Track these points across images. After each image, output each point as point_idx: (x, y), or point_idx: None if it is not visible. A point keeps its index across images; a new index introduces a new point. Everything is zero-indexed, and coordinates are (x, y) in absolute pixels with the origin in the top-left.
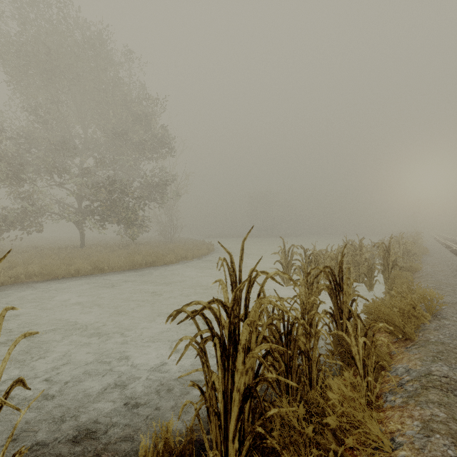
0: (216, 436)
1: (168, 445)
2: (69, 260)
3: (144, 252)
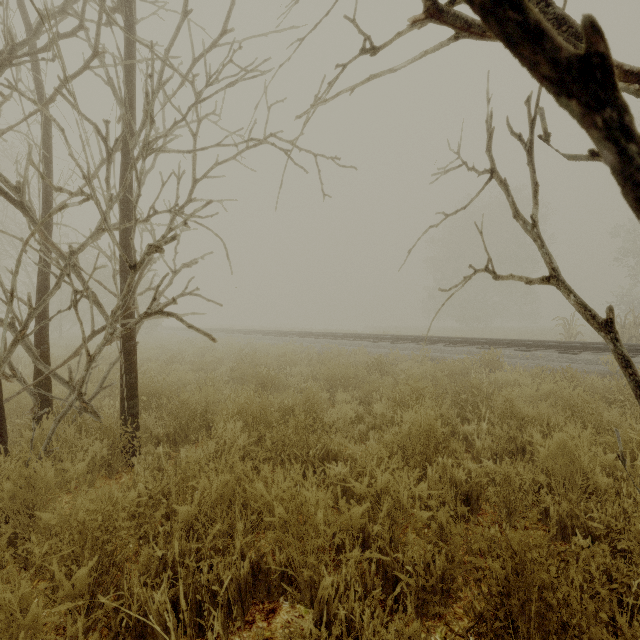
0: None
1: None
2: None
3: None
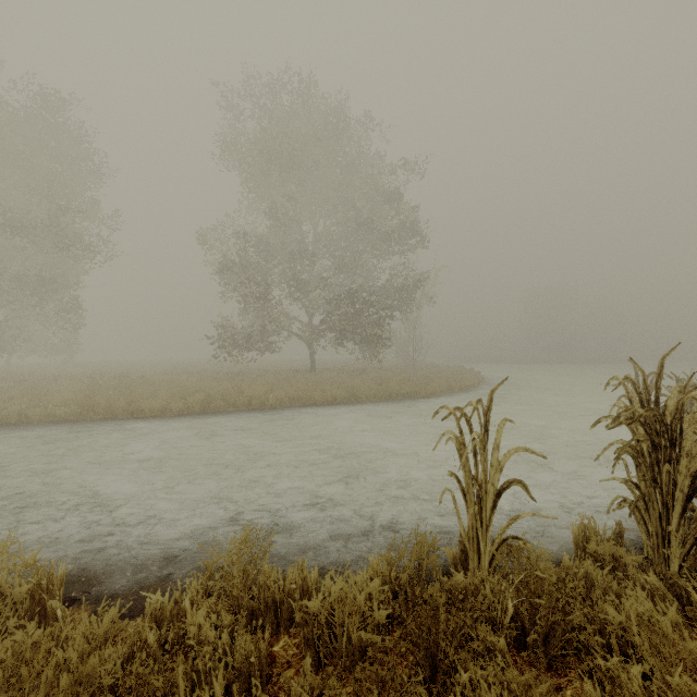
0: (655, 527)
1: (595, 534)
2: (320, 385)
3: (395, 379)
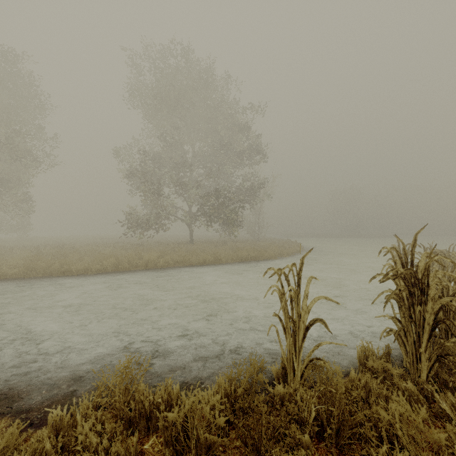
0: (411, 349)
1: (372, 353)
2: (195, 252)
3: (245, 248)
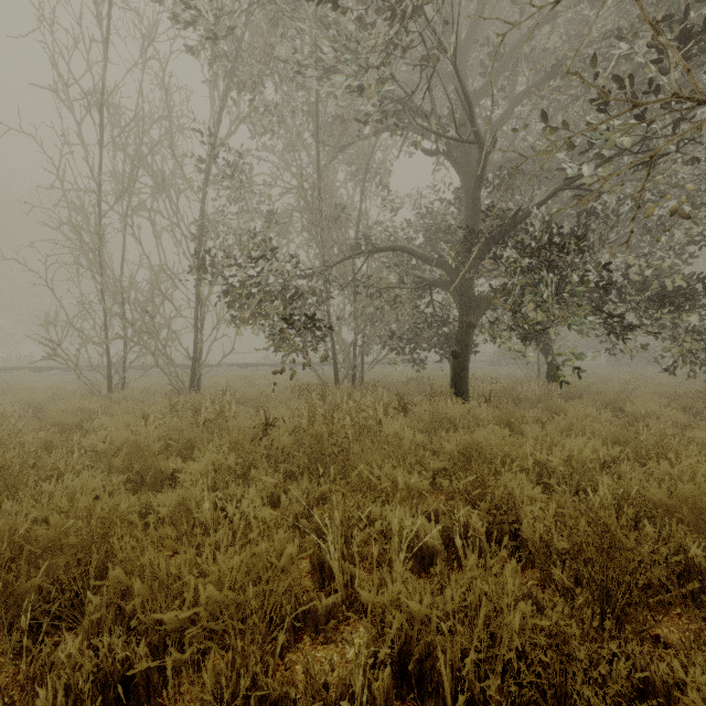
0: None
1: None
2: None
3: None
